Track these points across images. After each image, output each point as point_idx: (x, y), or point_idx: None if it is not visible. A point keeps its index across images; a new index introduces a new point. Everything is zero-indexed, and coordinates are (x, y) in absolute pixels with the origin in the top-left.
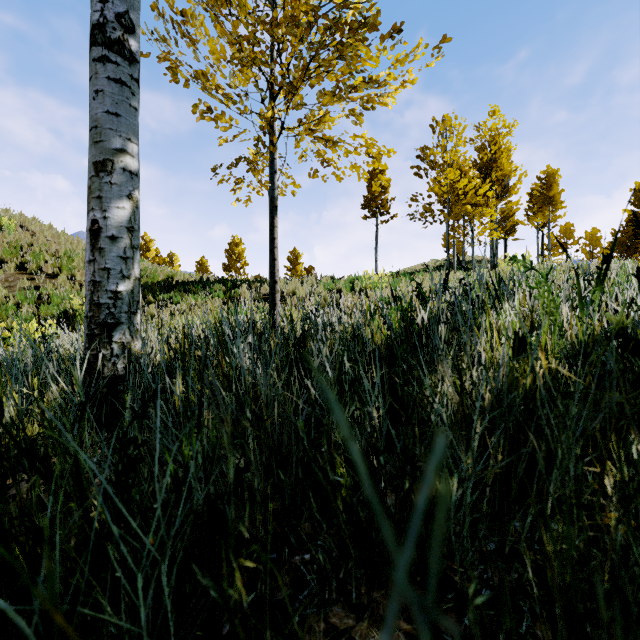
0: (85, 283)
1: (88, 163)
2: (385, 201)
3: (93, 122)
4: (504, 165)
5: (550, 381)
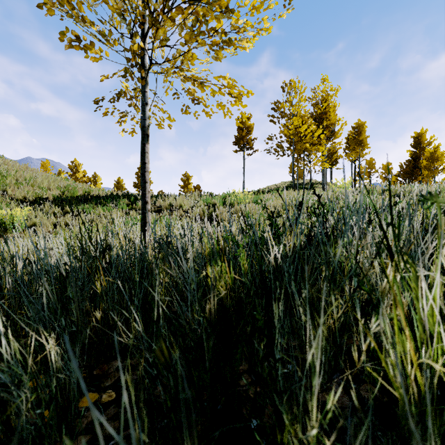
0: None
1: None
2: (250, 140)
3: None
4: (331, 117)
5: None
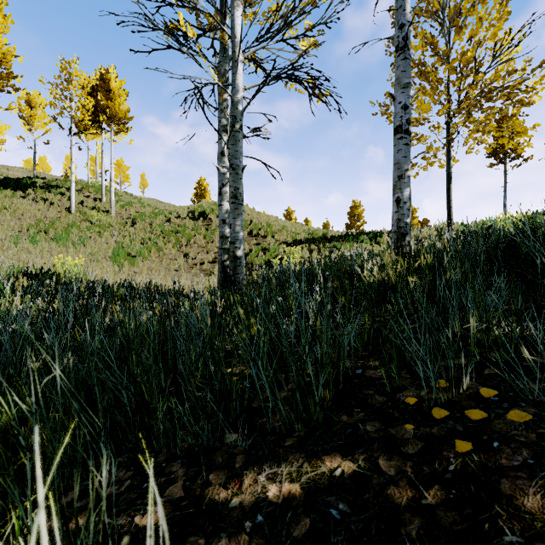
0: (392, 220)
1: (393, 176)
2: (516, 145)
3: (397, 161)
4: None
5: None
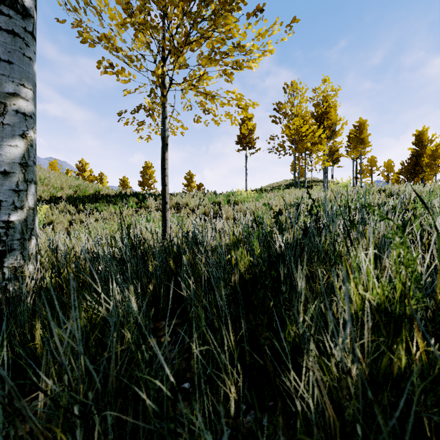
0: None
1: None
2: (252, 139)
3: None
4: (332, 116)
5: (428, 365)
